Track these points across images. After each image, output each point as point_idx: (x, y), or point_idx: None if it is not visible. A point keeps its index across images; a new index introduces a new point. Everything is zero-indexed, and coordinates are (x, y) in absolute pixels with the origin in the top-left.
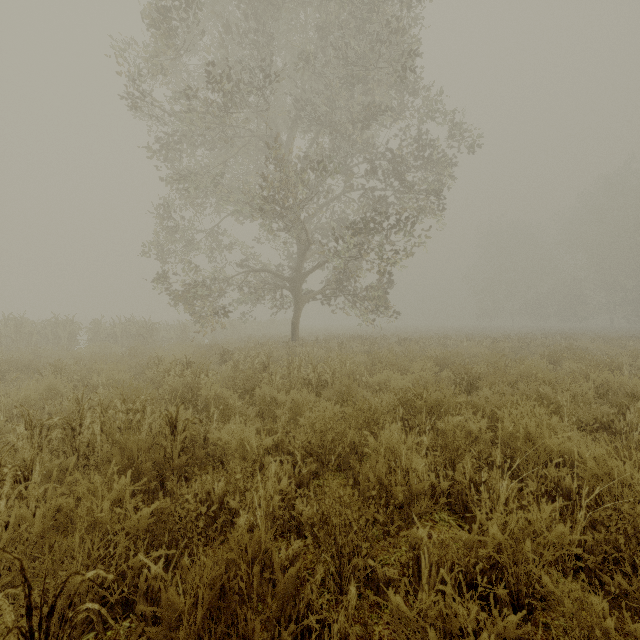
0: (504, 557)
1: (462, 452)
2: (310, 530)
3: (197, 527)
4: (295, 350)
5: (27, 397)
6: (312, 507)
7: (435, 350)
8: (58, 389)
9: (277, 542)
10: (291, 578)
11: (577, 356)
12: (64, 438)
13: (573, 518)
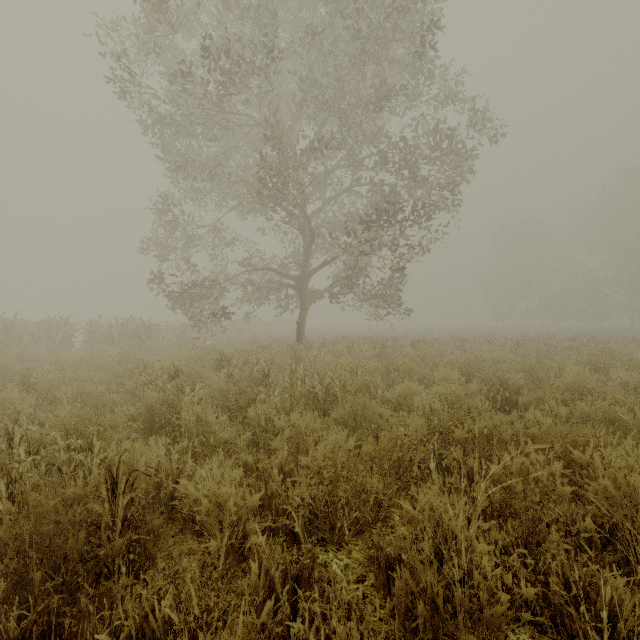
0: None
1: (544, 527)
2: None
3: None
4: (300, 354)
5: None
6: None
7: (456, 355)
8: (13, 406)
9: None
10: None
11: (626, 364)
12: None
13: None
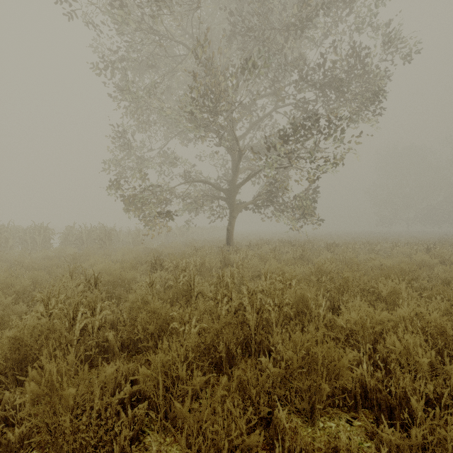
0: None
1: None
2: None
3: None
4: (229, 257)
5: None
6: None
7: (380, 260)
8: None
9: None
10: None
11: None
12: None
13: None
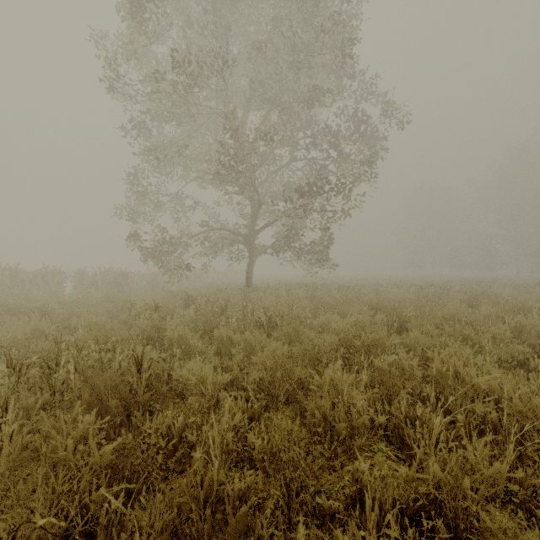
0: (443, 494)
1: (397, 388)
2: (261, 464)
3: (157, 460)
4: (249, 296)
5: (14, 337)
6: (263, 443)
7: (369, 296)
8: (42, 330)
9: (231, 472)
10: (242, 517)
11: (492, 301)
12: (41, 376)
13: (500, 450)
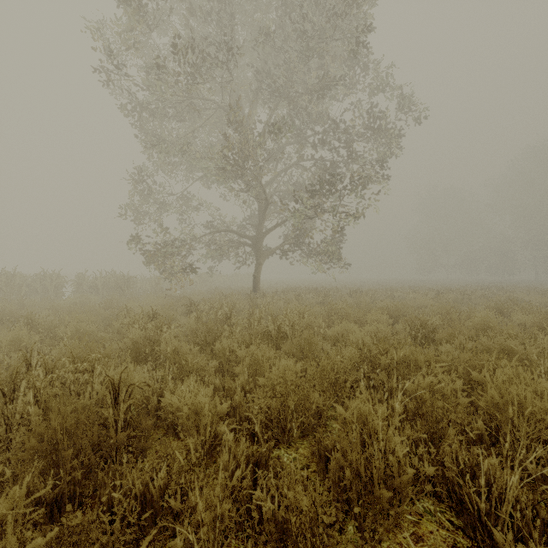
0: None
1: (445, 425)
2: None
3: (123, 542)
4: (256, 301)
5: None
6: (272, 526)
7: (386, 302)
8: (23, 341)
9: (229, 547)
10: None
11: (525, 308)
12: None
13: None
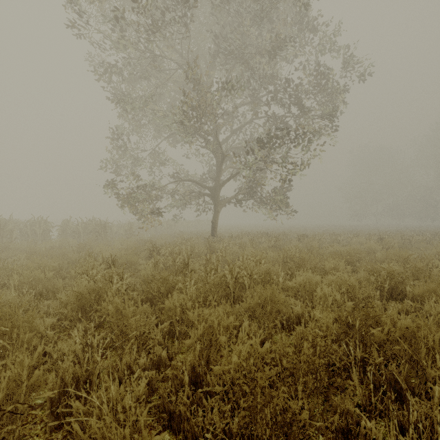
0: None
1: None
2: None
3: None
4: (214, 245)
5: None
6: None
7: (336, 247)
8: None
9: None
10: None
11: None
12: None
13: None
